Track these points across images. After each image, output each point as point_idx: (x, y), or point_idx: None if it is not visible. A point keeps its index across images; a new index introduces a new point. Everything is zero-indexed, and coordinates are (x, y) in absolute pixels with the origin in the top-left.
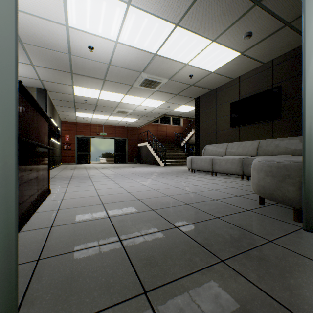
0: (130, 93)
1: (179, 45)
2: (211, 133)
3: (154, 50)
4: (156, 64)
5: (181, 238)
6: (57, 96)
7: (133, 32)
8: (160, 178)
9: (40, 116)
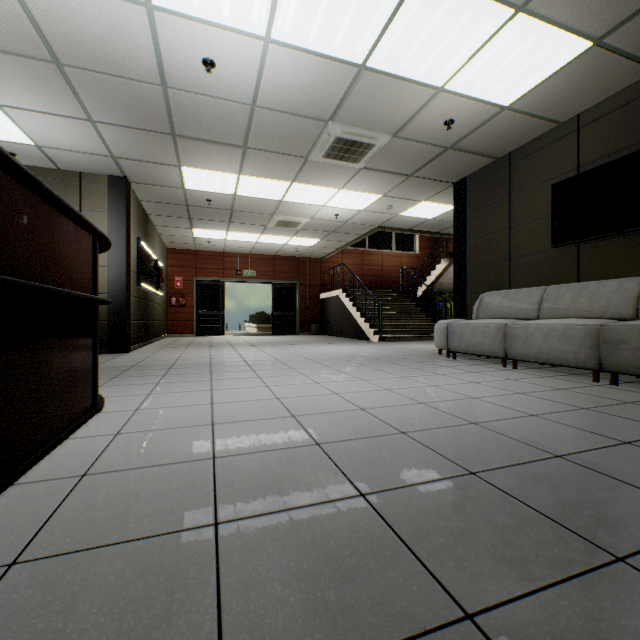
0: (303, 177)
1: (423, 32)
2: (495, 263)
3: (358, 55)
4: (364, 95)
5: None
6: (151, 193)
7: (307, 4)
8: (372, 374)
9: (50, 209)
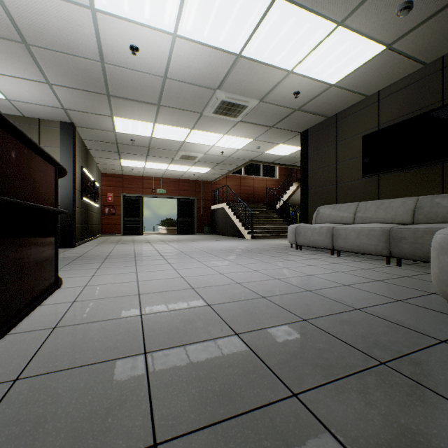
0: (199, 126)
1: (279, 35)
2: (327, 186)
3: (236, 48)
4: (240, 74)
5: (315, 447)
6: (91, 134)
7: (202, 13)
8: (246, 260)
9: (29, 151)
